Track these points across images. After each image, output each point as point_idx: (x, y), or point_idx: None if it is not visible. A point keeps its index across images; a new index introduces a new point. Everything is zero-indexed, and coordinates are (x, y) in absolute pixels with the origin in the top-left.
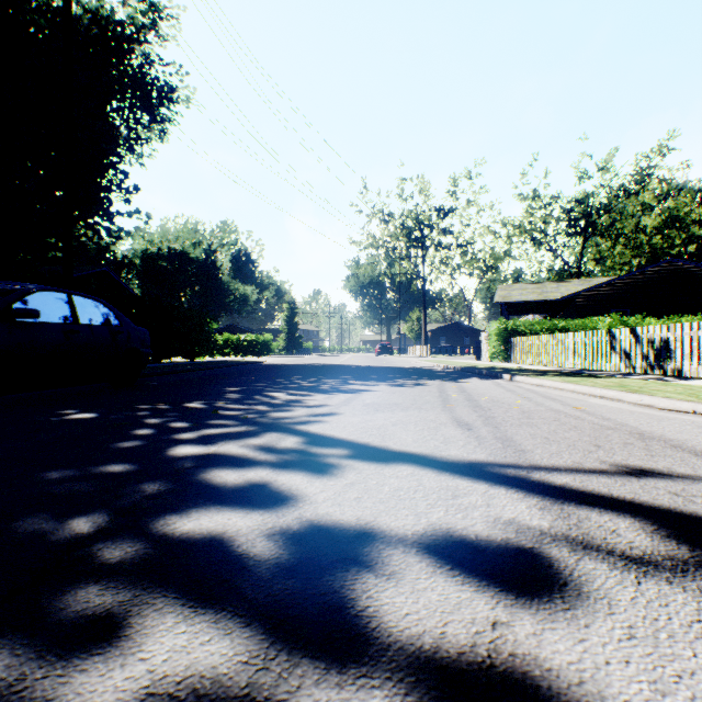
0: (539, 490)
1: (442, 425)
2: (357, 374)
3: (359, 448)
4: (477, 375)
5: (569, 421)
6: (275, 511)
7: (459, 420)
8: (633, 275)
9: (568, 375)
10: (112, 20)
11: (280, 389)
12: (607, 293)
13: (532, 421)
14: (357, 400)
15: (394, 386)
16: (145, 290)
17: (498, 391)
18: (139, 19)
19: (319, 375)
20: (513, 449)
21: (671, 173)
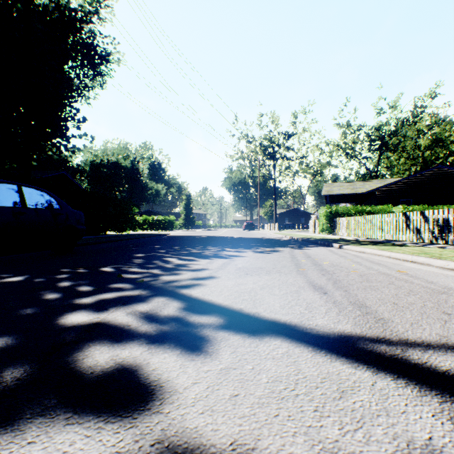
0: (431, 382)
1: (301, 288)
2: (231, 243)
3: (233, 315)
4: (314, 244)
5: (403, 285)
6: (133, 425)
7: (313, 284)
8: (414, 177)
9: (380, 244)
10: (68, 7)
11: (175, 255)
12: (397, 188)
13: (373, 285)
14: (231, 265)
15: (257, 253)
16: (92, 187)
17: (334, 256)
18: (87, 7)
19: (205, 244)
20: (373, 317)
21: (438, 110)
